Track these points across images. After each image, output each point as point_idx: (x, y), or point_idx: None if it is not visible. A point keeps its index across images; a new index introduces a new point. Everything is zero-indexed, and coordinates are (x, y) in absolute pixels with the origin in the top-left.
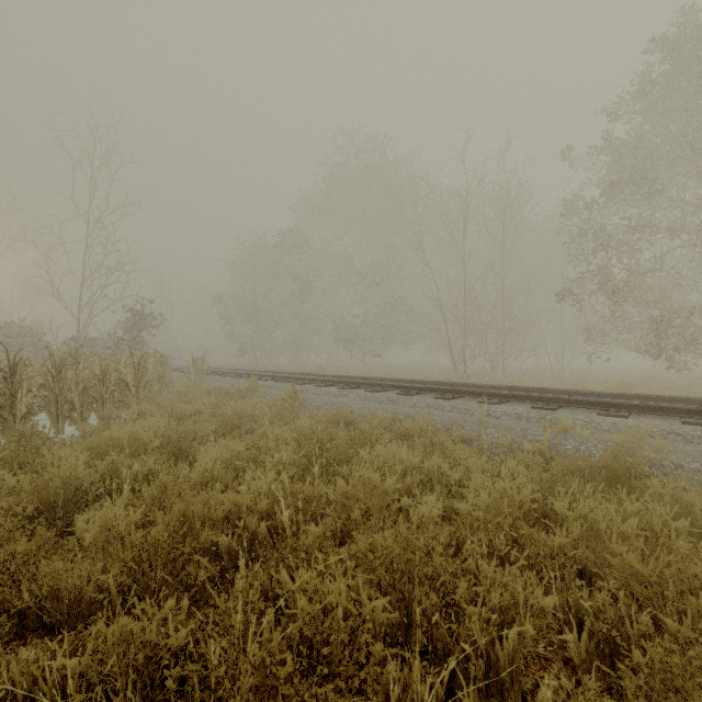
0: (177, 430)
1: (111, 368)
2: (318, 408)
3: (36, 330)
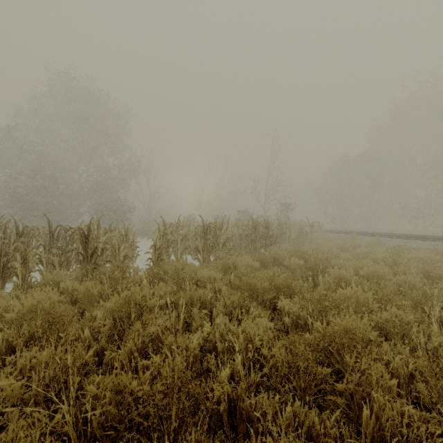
0: (340, 245)
1: (303, 227)
2: (392, 246)
3: (251, 213)
